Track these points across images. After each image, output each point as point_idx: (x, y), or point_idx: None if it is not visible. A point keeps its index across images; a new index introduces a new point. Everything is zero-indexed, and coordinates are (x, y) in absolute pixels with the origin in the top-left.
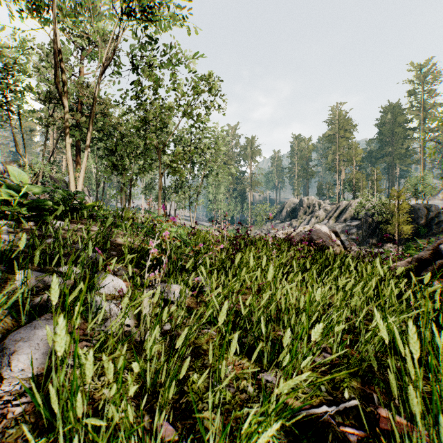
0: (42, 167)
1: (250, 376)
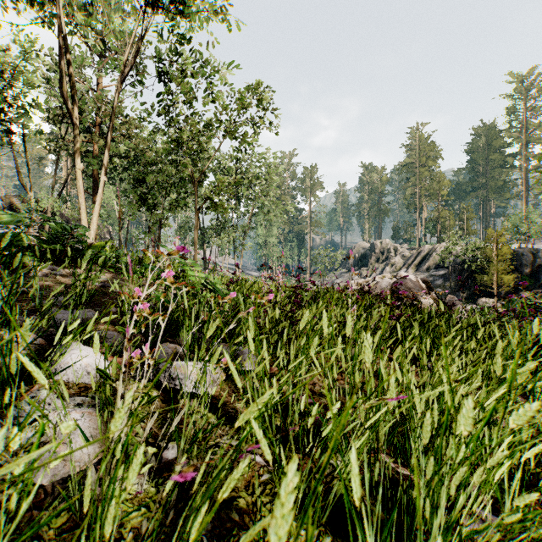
0: (51, 202)
1: None
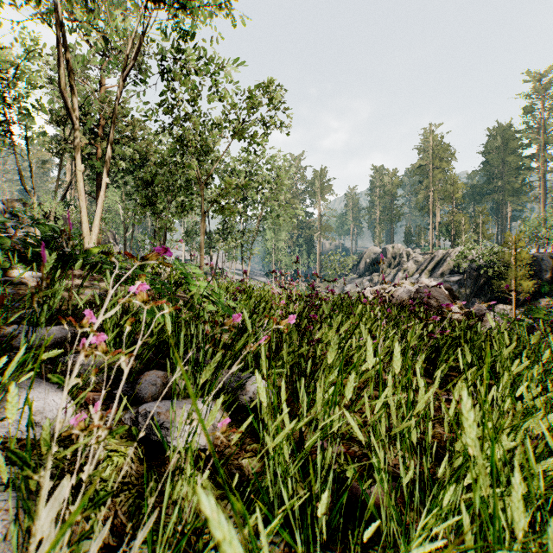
0: (53, 206)
1: None
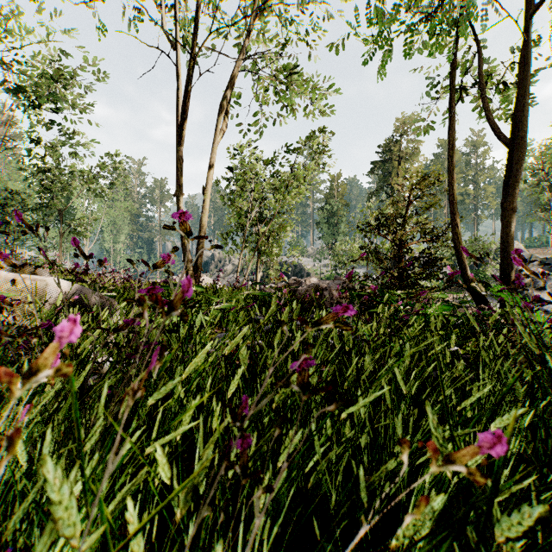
0: None
1: None
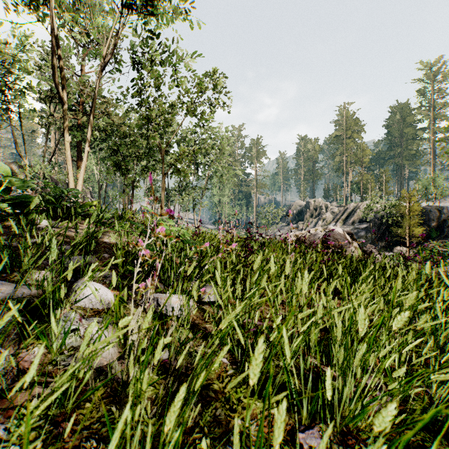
0: (42, 168)
1: (285, 437)
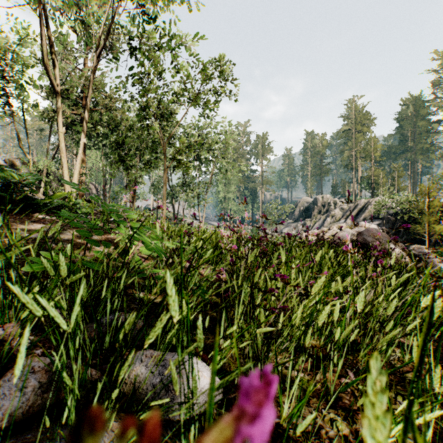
0: (46, 164)
1: None
